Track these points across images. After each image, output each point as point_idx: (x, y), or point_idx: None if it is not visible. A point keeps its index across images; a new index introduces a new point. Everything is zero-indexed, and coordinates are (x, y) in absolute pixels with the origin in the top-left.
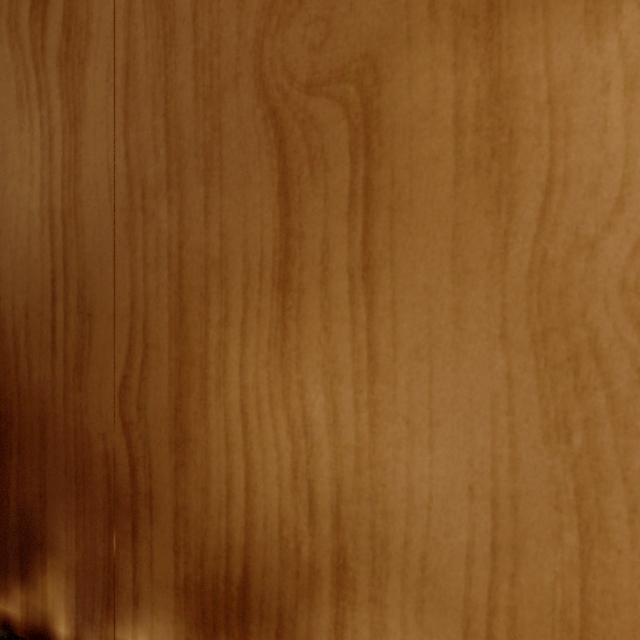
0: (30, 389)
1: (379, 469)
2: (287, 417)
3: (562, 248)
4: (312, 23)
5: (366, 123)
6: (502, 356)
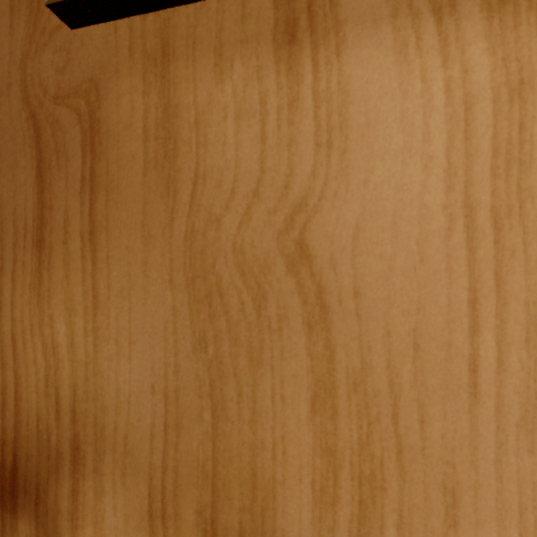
0: None
1: (99, 377)
2: (42, 342)
3: (203, 222)
4: (58, 52)
5: (92, 128)
6: (170, 295)
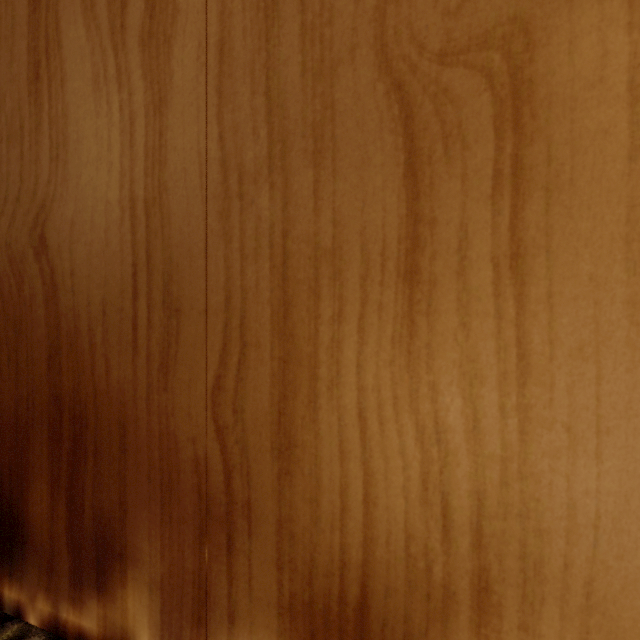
0: (108, 390)
1: (531, 482)
2: (415, 422)
3: None
4: None
5: (515, 94)
6: None
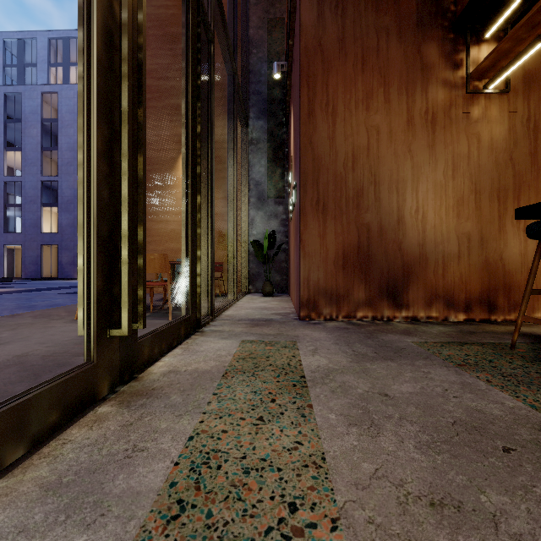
0: (516, 281)
1: None
2: None
3: None
4: None
5: None
6: None
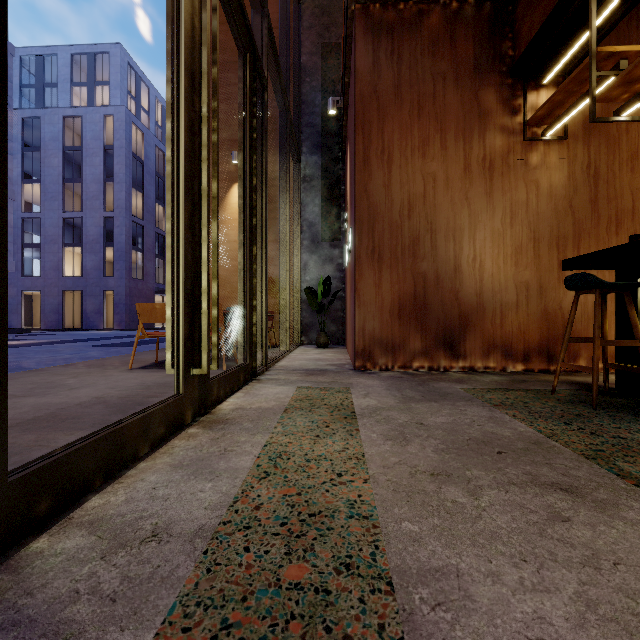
0: (576, 331)
1: None
2: None
3: None
4: None
5: None
6: None
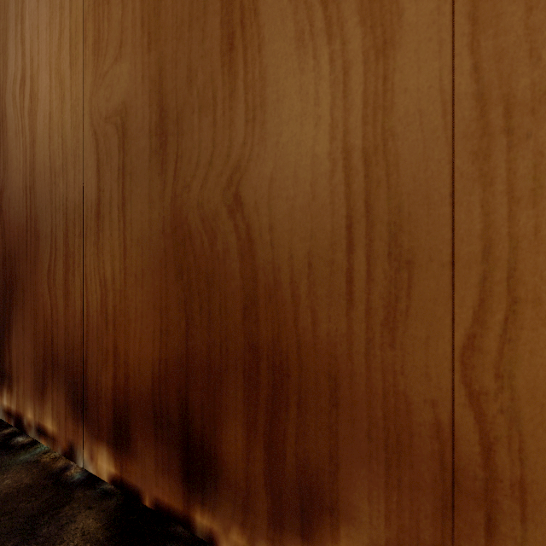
0: (315, 342)
1: None
2: None
3: None
4: None
5: None
6: None
